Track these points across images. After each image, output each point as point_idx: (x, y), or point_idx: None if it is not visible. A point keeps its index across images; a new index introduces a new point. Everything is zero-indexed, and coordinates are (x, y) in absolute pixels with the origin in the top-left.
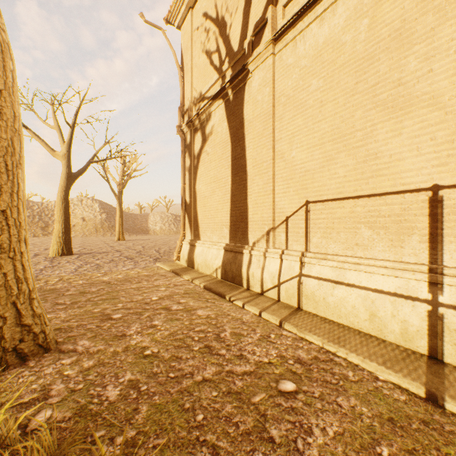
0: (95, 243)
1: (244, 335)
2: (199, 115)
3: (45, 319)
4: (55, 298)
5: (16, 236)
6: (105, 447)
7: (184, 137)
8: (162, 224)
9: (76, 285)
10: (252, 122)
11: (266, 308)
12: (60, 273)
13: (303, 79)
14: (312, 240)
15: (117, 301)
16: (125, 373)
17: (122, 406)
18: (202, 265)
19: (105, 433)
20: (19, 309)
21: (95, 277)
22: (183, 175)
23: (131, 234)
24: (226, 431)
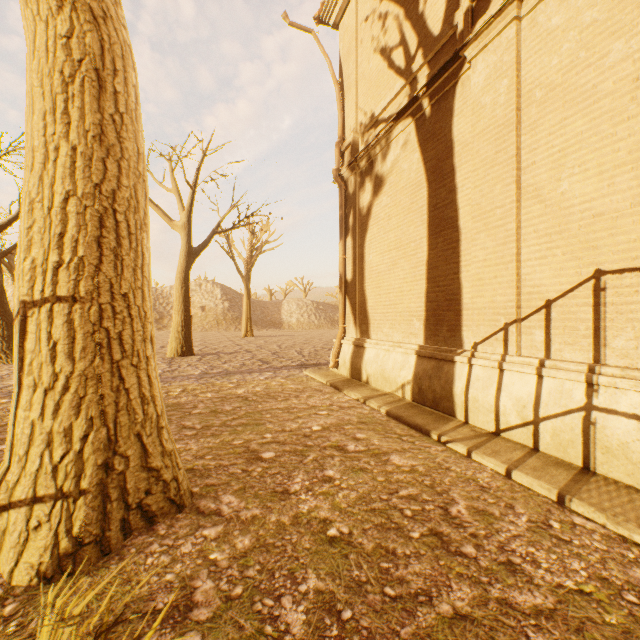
0: (218, 340)
1: (495, 517)
2: (369, 148)
3: (176, 459)
4: (180, 417)
5: (140, 332)
6: None
7: (344, 185)
8: (300, 314)
9: (204, 399)
10: (471, 144)
11: (517, 464)
12: (182, 380)
13: (587, 47)
14: (611, 343)
15: (263, 429)
16: (306, 573)
17: None
18: (377, 377)
19: None
20: (145, 444)
21: (226, 389)
22: (343, 242)
23: (260, 328)
24: None
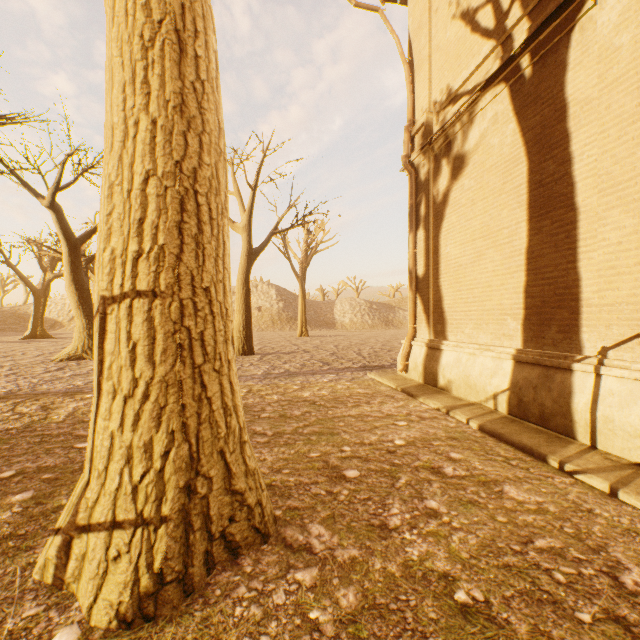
0: (275, 339)
1: None
2: (446, 127)
3: (259, 478)
4: (249, 421)
5: (222, 332)
6: None
7: (414, 172)
8: (353, 314)
9: (271, 402)
10: (597, 99)
11: None
12: (247, 380)
13: None
14: None
15: (339, 440)
16: None
17: None
18: (458, 384)
19: None
20: (228, 463)
21: (291, 391)
22: (413, 234)
23: (313, 327)
24: None
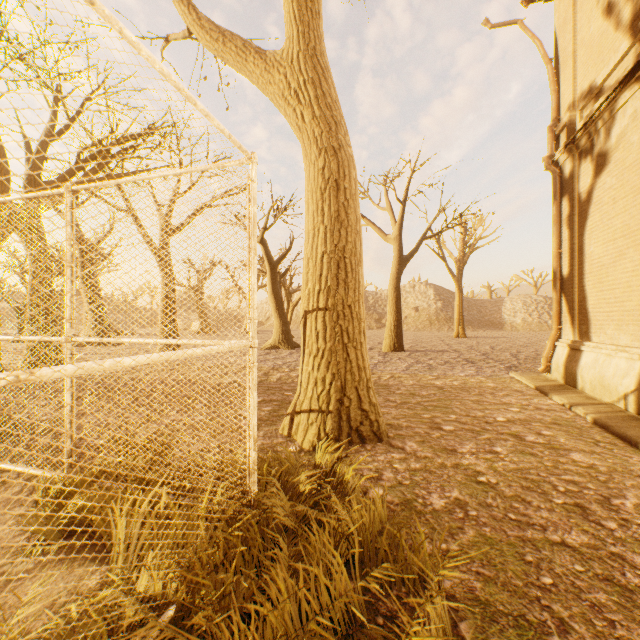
0: (428, 339)
1: None
2: (587, 126)
3: (378, 409)
4: (386, 394)
5: (357, 328)
6: (426, 543)
7: (559, 171)
8: (526, 313)
9: (406, 385)
10: None
11: None
12: (391, 370)
13: None
14: None
15: (449, 412)
16: (452, 489)
17: (446, 518)
18: (593, 384)
19: (427, 532)
20: (359, 394)
21: (426, 379)
22: (556, 234)
23: (475, 328)
24: (587, 618)
